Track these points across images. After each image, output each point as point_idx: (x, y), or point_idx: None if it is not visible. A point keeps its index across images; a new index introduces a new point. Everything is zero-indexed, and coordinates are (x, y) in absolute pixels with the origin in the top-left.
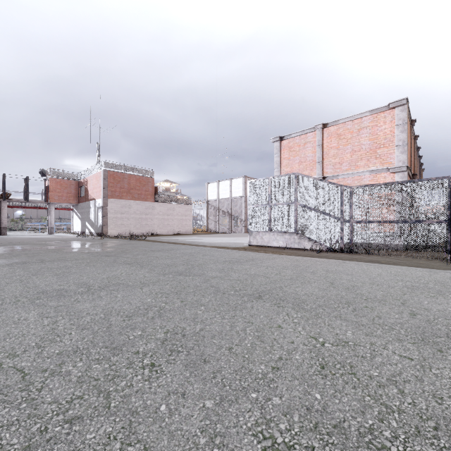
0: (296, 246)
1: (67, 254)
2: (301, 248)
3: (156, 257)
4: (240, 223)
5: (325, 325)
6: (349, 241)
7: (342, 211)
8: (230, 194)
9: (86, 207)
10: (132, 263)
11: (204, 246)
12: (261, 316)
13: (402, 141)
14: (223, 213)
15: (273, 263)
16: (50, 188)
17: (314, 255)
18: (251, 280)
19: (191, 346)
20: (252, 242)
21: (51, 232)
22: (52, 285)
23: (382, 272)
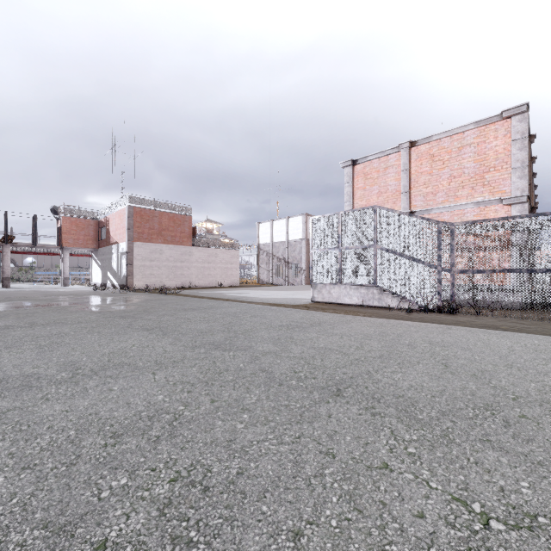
0: (375, 304)
1: (71, 313)
2: (382, 306)
3: (187, 319)
4: (299, 272)
5: (470, 462)
6: (450, 297)
7: (440, 256)
8: (286, 237)
9: (107, 253)
10: (153, 328)
11: (253, 303)
12: (346, 436)
13: (520, 163)
14: (278, 260)
15: (348, 330)
16: (63, 229)
17: (403, 316)
18: (321, 358)
19: (216, 524)
20: (316, 298)
21: (65, 283)
22: (23, 367)
23: (512, 345)
